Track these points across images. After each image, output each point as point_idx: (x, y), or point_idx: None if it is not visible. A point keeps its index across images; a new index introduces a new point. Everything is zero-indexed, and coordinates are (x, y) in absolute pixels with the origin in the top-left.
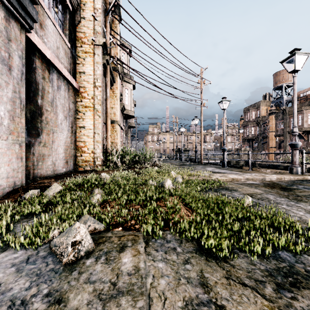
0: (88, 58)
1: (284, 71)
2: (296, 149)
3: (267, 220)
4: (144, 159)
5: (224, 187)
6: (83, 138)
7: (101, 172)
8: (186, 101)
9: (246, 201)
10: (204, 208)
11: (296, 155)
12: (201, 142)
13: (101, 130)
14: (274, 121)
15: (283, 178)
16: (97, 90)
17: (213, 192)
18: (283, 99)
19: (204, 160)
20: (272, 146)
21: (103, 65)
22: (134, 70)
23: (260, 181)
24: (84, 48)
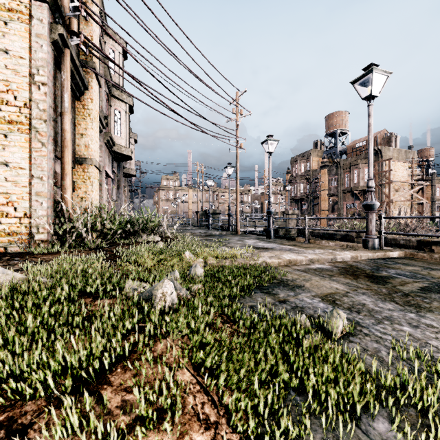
0: (16, 23)
1: (338, 113)
2: (372, 212)
3: (435, 417)
4: (143, 227)
5: (280, 279)
6: (4, 187)
7: (38, 257)
8: (214, 137)
9: (339, 325)
10: (255, 387)
11: (372, 221)
12: (237, 201)
13: (47, 171)
14: (327, 176)
15: (359, 256)
16: (37, 90)
17: (264, 295)
18: (337, 148)
19: (240, 228)
20: (325, 209)
21: (53, 44)
22: (123, 69)
23: (330, 263)
24: (6, 1)
